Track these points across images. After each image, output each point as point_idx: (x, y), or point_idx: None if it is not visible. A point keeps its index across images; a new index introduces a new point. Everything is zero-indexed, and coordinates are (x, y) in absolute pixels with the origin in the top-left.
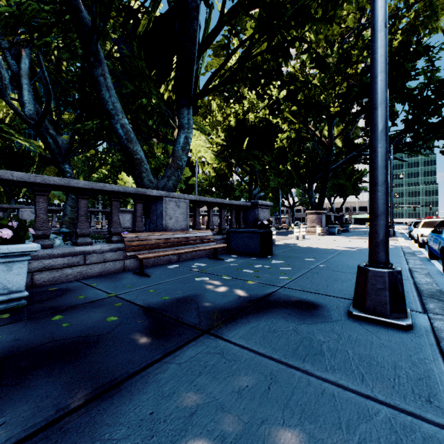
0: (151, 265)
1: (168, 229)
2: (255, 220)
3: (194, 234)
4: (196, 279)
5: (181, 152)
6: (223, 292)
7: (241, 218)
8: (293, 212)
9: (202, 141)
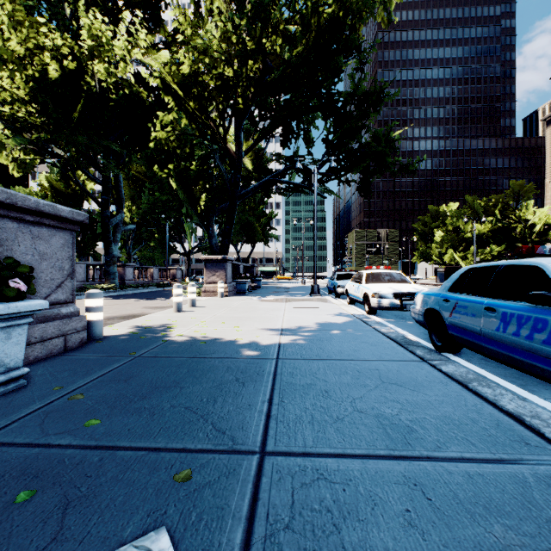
0: None
1: None
2: None
3: None
4: None
5: None
6: None
7: None
8: (189, 261)
9: None
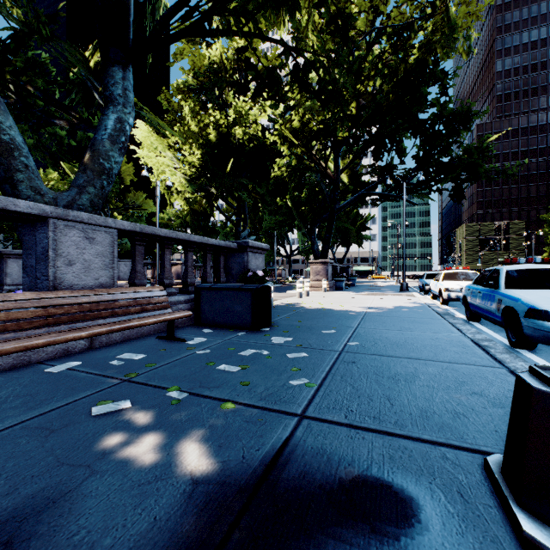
0: (9, 367)
1: (64, 286)
2: (244, 270)
3: (125, 294)
4: (95, 410)
5: (108, 144)
6: (150, 465)
7: (221, 266)
8: (290, 263)
9: (169, 158)
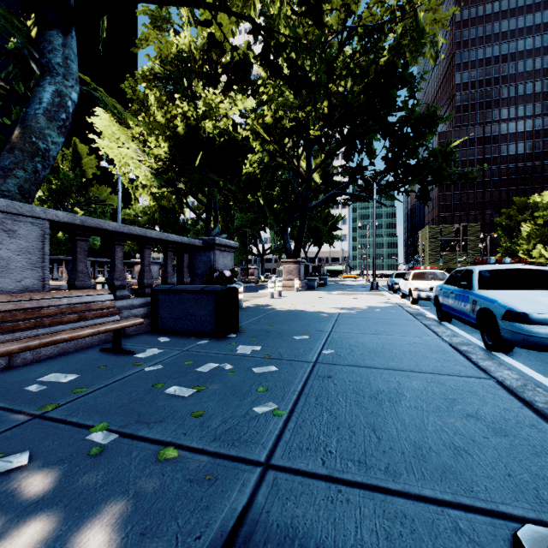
0: None
1: None
2: (210, 269)
3: (55, 299)
4: None
5: (44, 120)
6: None
7: (184, 265)
8: (263, 262)
9: (133, 150)
